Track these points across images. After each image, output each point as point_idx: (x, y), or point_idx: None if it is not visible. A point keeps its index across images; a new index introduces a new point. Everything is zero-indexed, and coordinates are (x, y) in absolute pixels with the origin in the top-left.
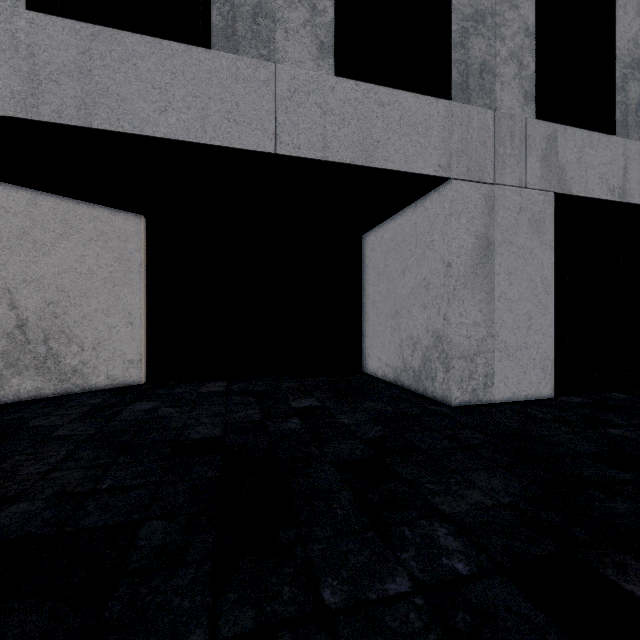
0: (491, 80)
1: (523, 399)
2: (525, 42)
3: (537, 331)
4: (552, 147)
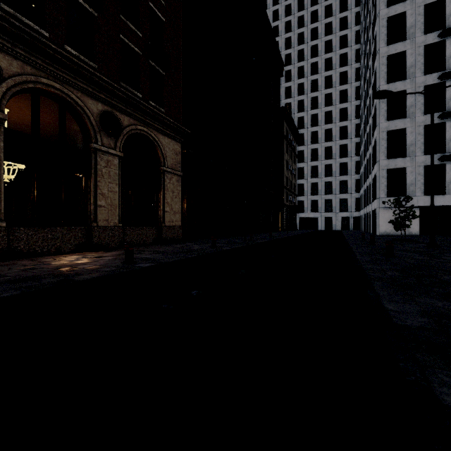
0: None
1: None
2: None
3: None
4: None
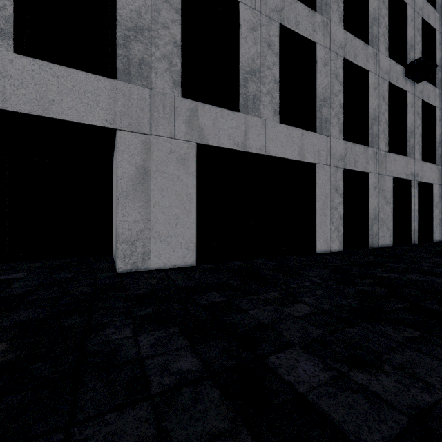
0: (148, 70)
1: (173, 267)
2: (174, 50)
3: (183, 226)
4: (194, 115)
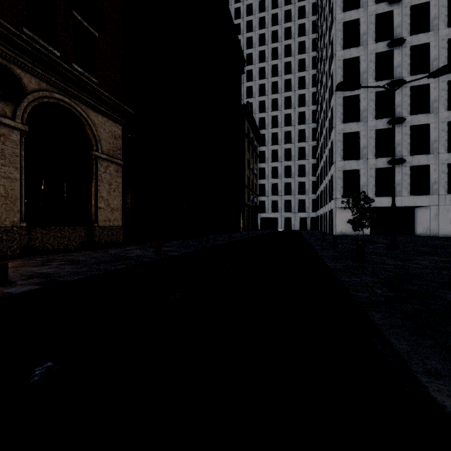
0: (437, 191)
1: (445, 236)
2: (445, 184)
3: (448, 226)
4: None
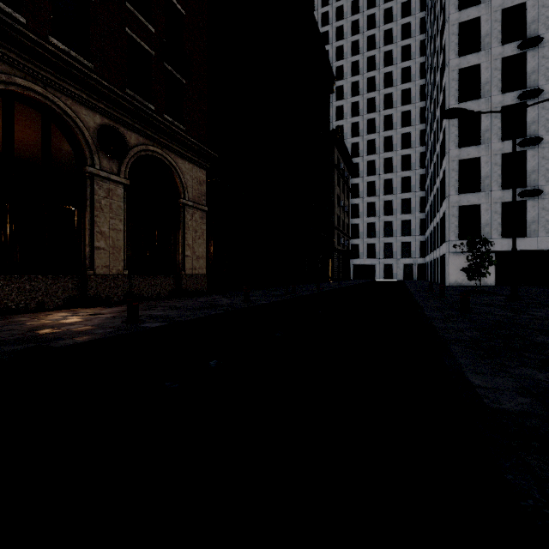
0: None
1: None
2: None
3: None
4: None
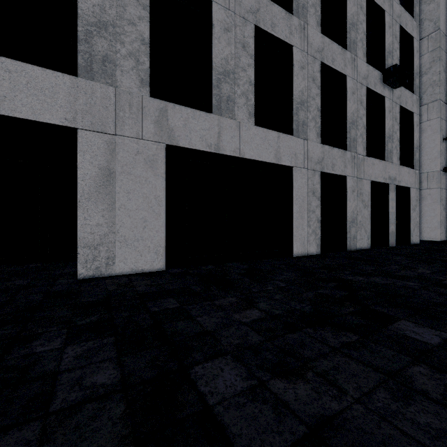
0: (113, 68)
1: (140, 272)
2: (142, 48)
3: (151, 229)
4: (164, 116)
